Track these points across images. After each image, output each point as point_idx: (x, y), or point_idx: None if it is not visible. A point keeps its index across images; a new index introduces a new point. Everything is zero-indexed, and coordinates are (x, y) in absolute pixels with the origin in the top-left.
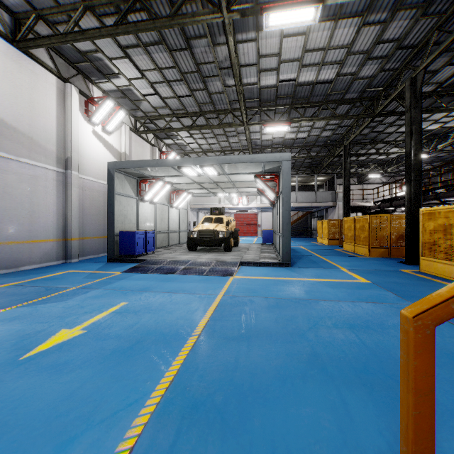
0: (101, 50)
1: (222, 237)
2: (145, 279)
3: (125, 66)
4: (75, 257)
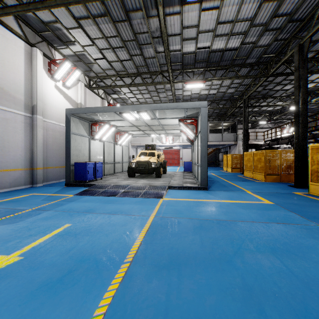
0: (59, 21)
1: (154, 167)
2: (91, 201)
3: (79, 35)
4: (40, 182)
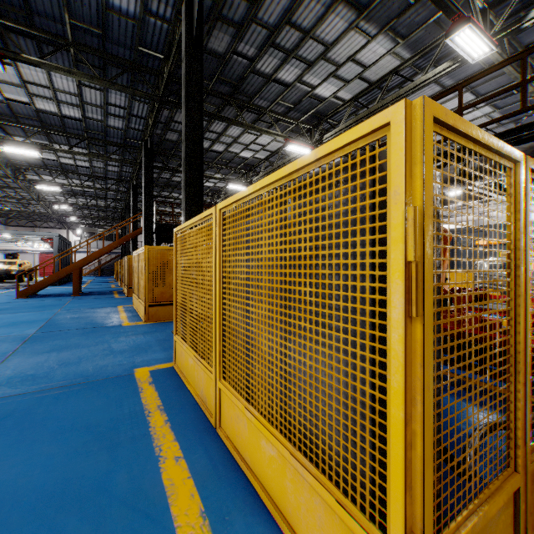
0: None
1: (16, 274)
2: None
3: None
4: None
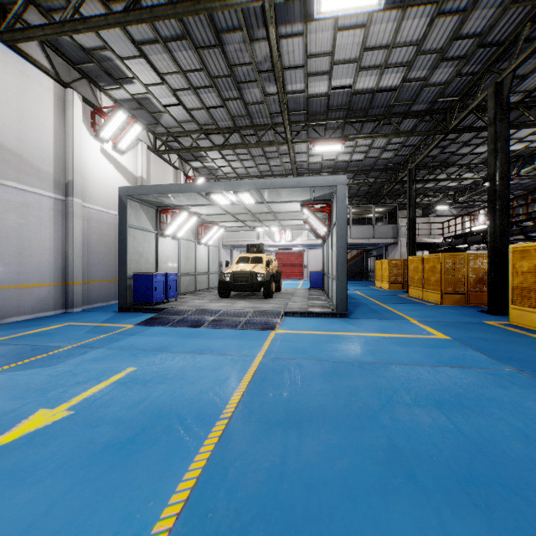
0: (109, 46)
1: (261, 281)
2: (162, 335)
3: (140, 68)
4: (78, 305)
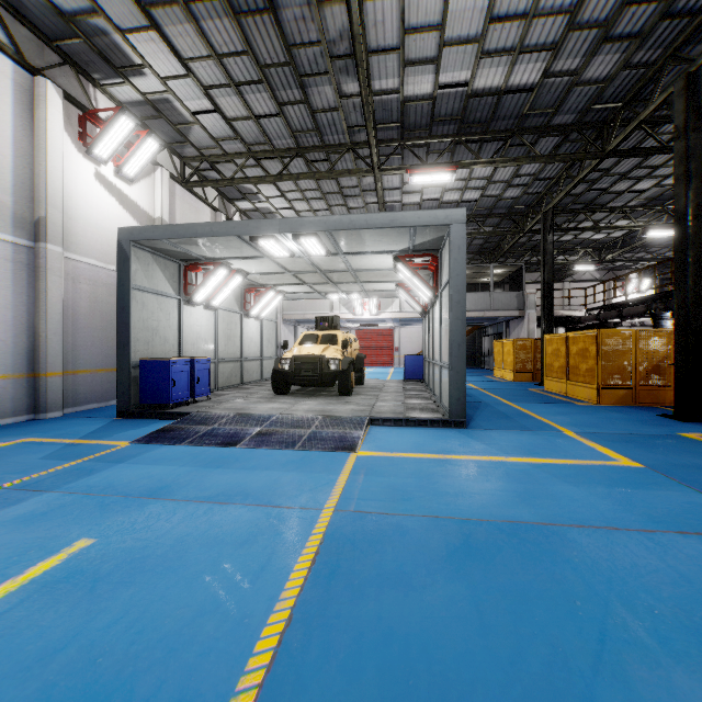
0: (101, 10)
1: (335, 370)
2: (170, 462)
3: (152, 49)
4: (56, 408)
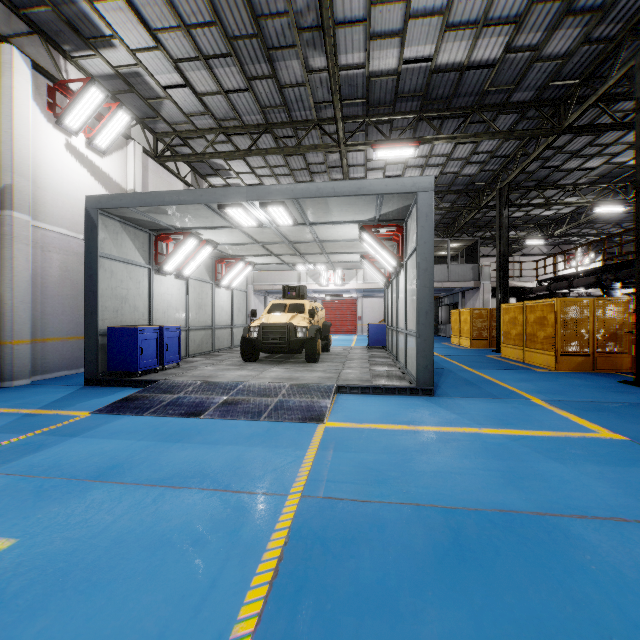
0: None
1: (302, 338)
2: (127, 435)
3: (121, 19)
4: (23, 375)
